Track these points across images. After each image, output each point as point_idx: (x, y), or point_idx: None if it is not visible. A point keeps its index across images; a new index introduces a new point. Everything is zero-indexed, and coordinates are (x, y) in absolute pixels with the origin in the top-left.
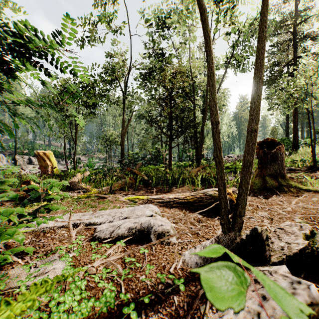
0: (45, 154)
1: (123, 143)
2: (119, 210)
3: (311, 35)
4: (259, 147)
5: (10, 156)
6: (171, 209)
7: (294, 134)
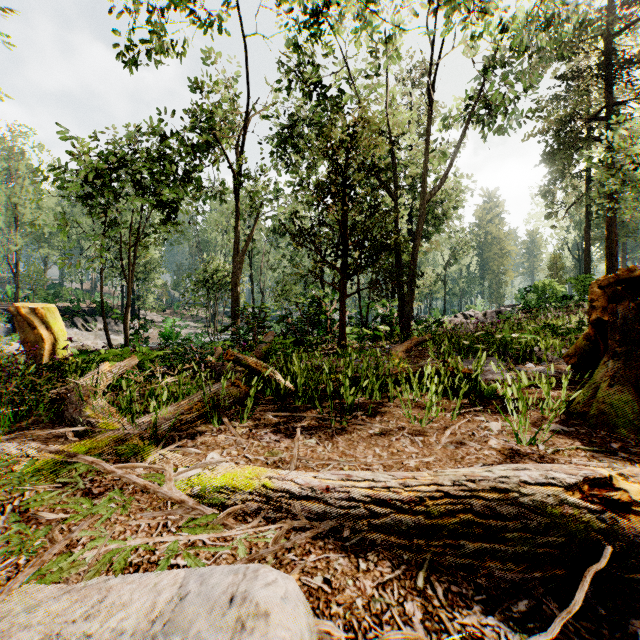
0: (36, 312)
1: (238, 287)
2: (114, 596)
3: None
4: (603, 293)
5: (3, 315)
6: (362, 560)
7: (610, 268)
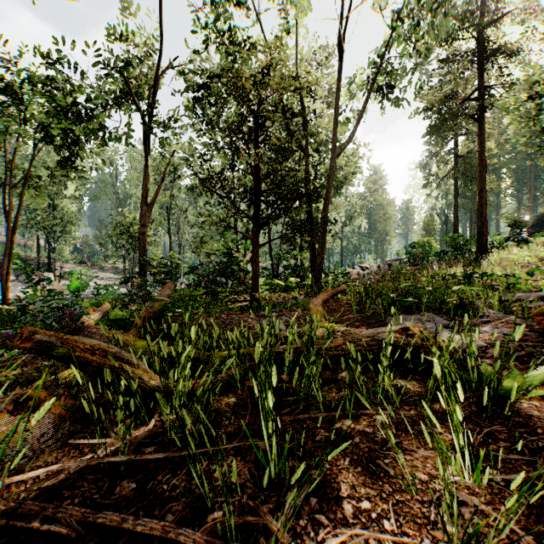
0: None
1: (145, 236)
2: None
3: (508, 49)
4: None
5: None
6: None
7: (481, 227)
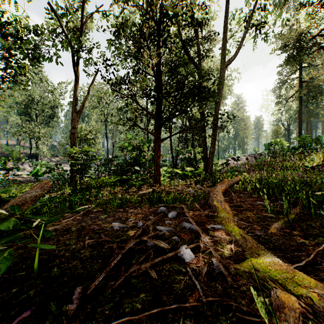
0: None
1: (75, 136)
2: None
3: None
4: None
5: None
6: None
7: None
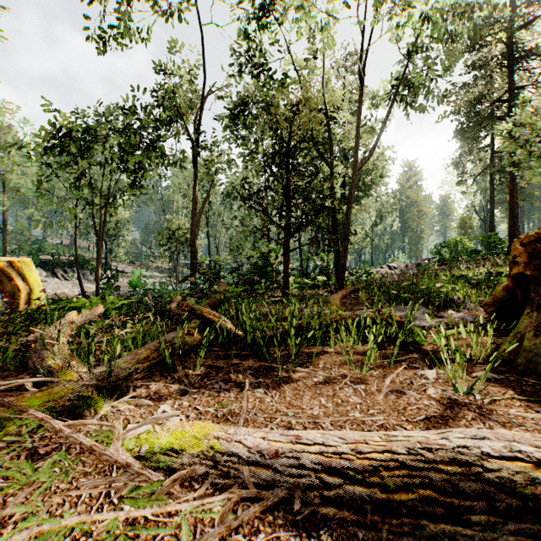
0: (13, 265)
1: (195, 243)
2: None
3: None
4: (524, 250)
5: None
6: (315, 540)
7: (512, 227)
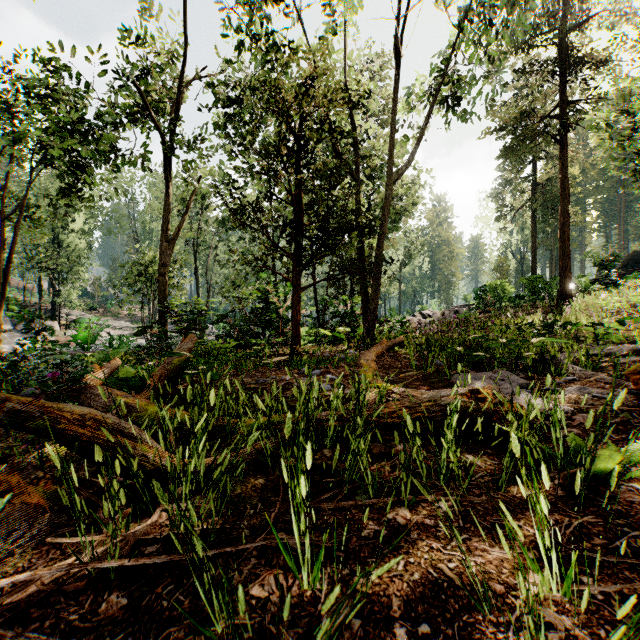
0: None
1: (166, 278)
2: None
3: (595, 57)
4: None
5: None
6: None
7: (563, 268)
